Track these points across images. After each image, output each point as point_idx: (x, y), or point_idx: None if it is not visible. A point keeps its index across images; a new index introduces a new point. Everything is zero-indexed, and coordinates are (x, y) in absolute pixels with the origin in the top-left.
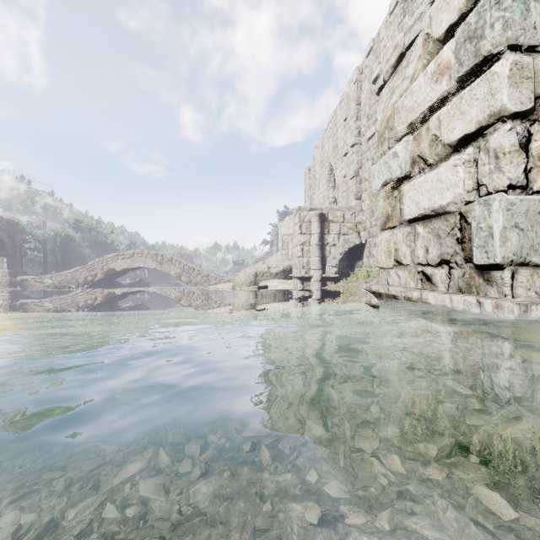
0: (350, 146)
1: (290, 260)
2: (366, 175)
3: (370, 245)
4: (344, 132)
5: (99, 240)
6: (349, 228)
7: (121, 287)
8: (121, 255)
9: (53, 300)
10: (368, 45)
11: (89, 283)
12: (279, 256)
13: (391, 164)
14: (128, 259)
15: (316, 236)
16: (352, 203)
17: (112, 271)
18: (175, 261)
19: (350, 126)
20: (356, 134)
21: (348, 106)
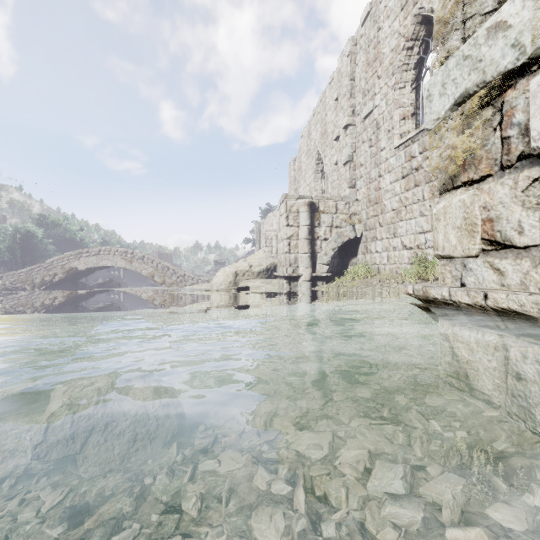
0: (343, 127)
1: (274, 257)
2: (362, 160)
3: (367, 239)
4: (335, 114)
5: (66, 238)
6: (343, 220)
7: (86, 288)
8: (84, 252)
9: (0, 304)
10: (364, 11)
11: (46, 283)
12: (262, 253)
13: (481, 53)
14: (93, 257)
15: (306, 229)
16: (345, 192)
17: (74, 270)
18: (148, 260)
19: (342, 106)
20: (350, 113)
21: (340, 83)
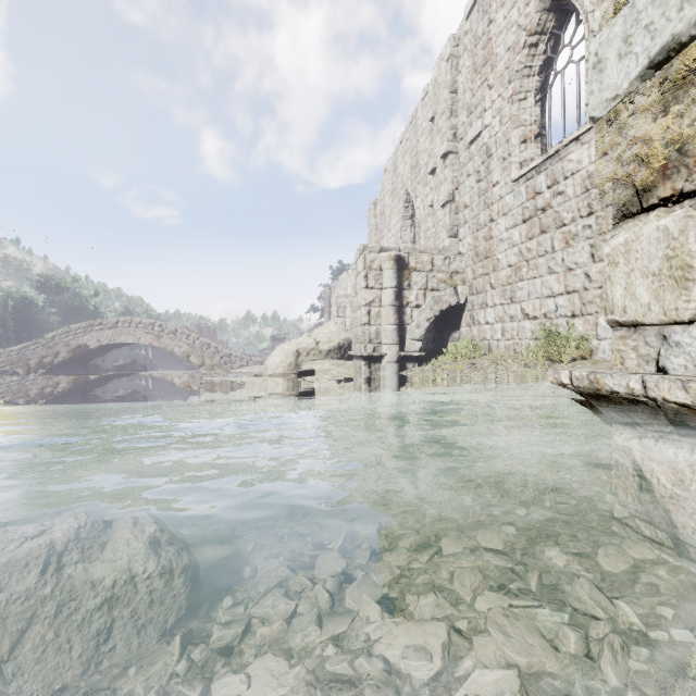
0: (441, 156)
1: (349, 331)
2: (466, 200)
3: (474, 306)
4: (429, 140)
5: (76, 305)
6: (441, 280)
7: (100, 372)
8: (97, 324)
9: None
10: None
11: (45, 366)
12: (333, 325)
13: None
14: (109, 330)
15: (391, 292)
16: (443, 244)
17: (83, 348)
18: (181, 334)
19: (440, 128)
20: (450, 137)
21: (437, 98)
